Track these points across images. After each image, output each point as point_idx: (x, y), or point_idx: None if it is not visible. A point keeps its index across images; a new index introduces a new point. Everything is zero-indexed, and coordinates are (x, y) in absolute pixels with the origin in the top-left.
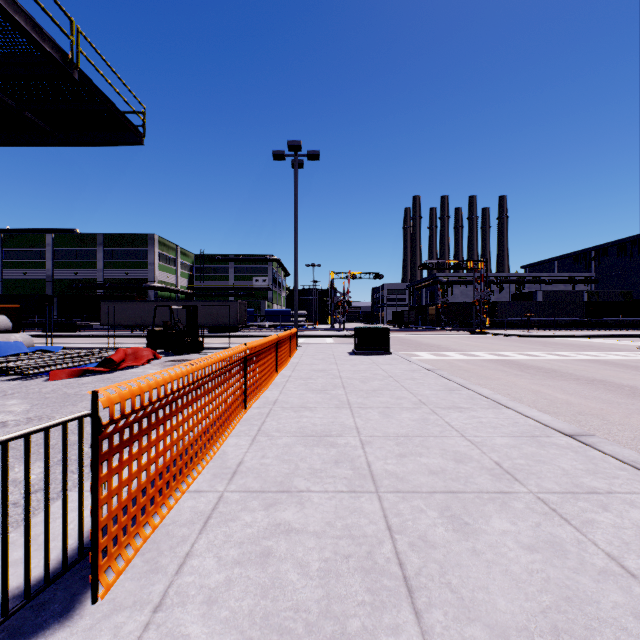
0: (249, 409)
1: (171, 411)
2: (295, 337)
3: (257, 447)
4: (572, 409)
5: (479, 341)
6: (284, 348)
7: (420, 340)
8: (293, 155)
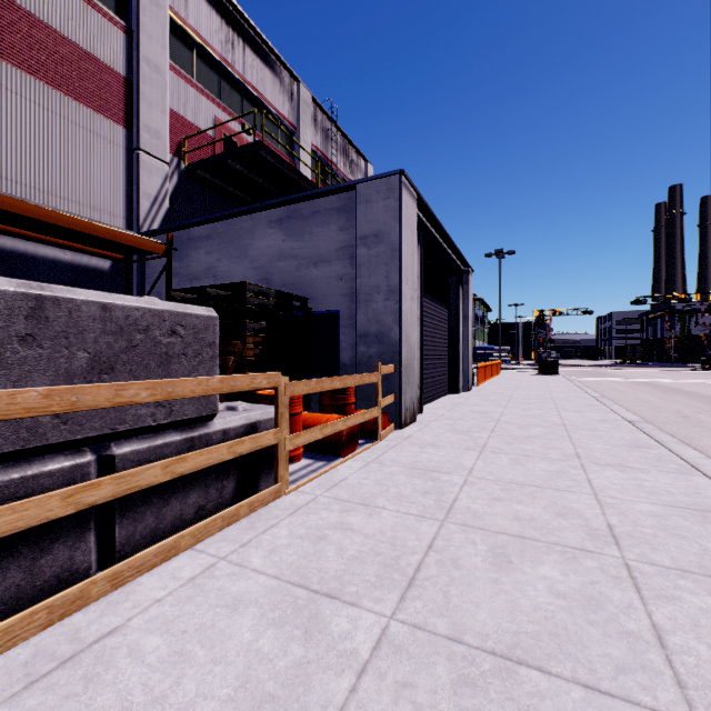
0: (486, 381)
1: (479, 371)
2: (499, 366)
3: (491, 384)
4: (612, 389)
5: (673, 374)
6: (494, 369)
7: (612, 373)
8: (497, 254)
